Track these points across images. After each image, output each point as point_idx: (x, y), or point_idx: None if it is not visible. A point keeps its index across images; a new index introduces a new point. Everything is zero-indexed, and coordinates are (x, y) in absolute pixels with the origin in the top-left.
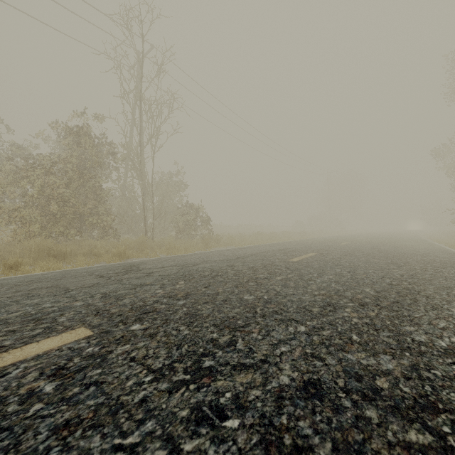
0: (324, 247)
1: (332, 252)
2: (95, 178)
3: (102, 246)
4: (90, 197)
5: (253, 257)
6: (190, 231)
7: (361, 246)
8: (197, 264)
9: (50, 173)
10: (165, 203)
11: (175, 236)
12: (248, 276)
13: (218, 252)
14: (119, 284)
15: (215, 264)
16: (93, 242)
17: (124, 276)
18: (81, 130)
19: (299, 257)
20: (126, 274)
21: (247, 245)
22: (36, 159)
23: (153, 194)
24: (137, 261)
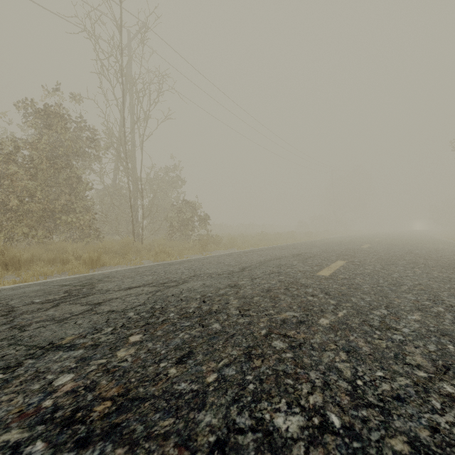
0: (346, 251)
1: (365, 260)
2: (72, 169)
3: (75, 250)
4: (64, 191)
5: (264, 268)
6: (186, 231)
7: (390, 250)
8: (183, 281)
9: (11, 161)
10: (160, 201)
11: (169, 237)
12: (266, 317)
13: (217, 259)
14: (3, 344)
15: (209, 283)
16: (65, 245)
17: (46, 312)
18: (51, 109)
19: (328, 268)
20: (54, 307)
21: (251, 247)
22: (1, 146)
23: (148, 191)
24: (103, 274)
